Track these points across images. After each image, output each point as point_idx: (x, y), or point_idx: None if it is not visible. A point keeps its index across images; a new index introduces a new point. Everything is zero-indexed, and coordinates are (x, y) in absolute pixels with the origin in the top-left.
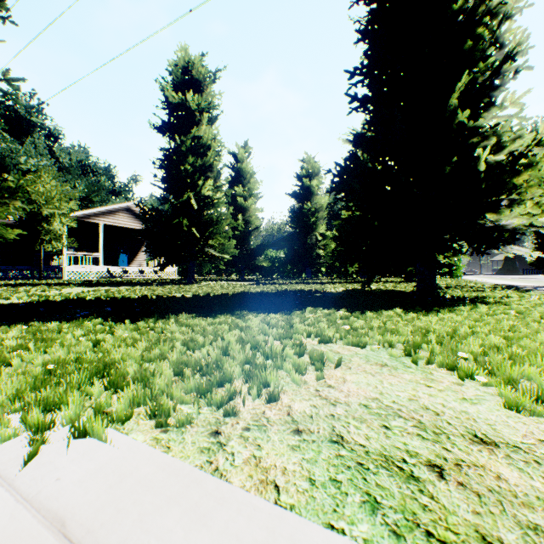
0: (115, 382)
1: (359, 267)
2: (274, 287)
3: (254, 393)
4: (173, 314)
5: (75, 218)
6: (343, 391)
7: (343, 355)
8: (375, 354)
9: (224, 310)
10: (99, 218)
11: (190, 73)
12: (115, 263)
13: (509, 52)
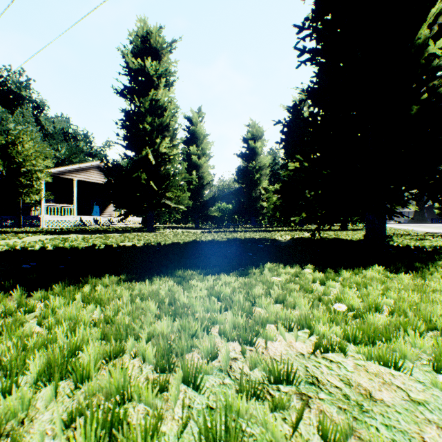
0: None
1: (307, 216)
2: (225, 235)
3: None
4: (94, 277)
5: (49, 173)
6: None
7: (392, 414)
8: None
9: (165, 268)
10: (72, 174)
11: (149, 42)
12: (88, 213)
13: None
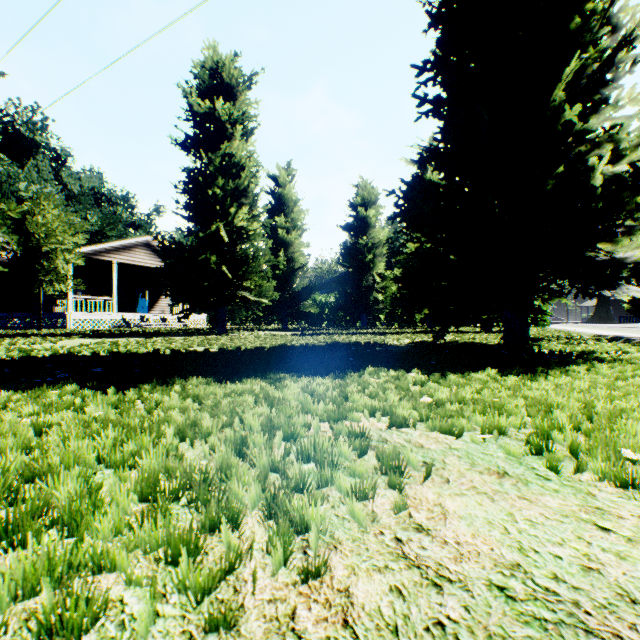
0: (9, 529)
1: (430, 313)
2: (323, 339)
3: (277, 556)
4: (181, 379)
5: (81, 254)
6: (448, 543)
7: (431, 452)
8: (480, 448)
9: (254, 372)
10: (111, 254)
11: (220, 76)
12: (132, 309)
13: (626, 35)
